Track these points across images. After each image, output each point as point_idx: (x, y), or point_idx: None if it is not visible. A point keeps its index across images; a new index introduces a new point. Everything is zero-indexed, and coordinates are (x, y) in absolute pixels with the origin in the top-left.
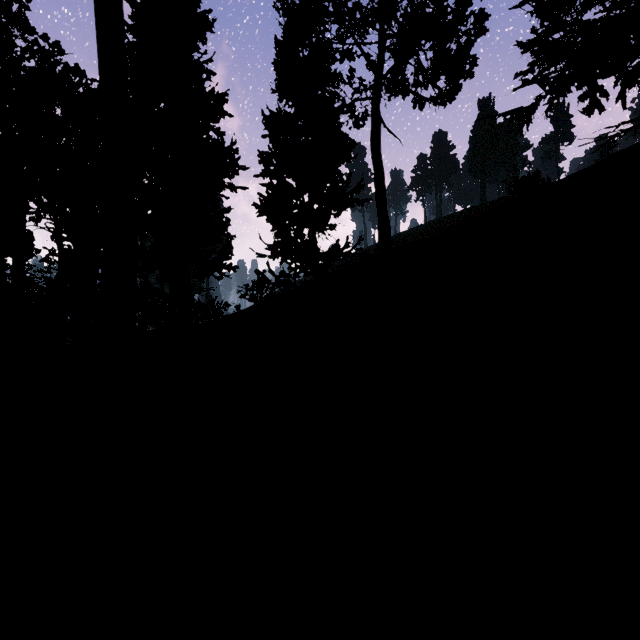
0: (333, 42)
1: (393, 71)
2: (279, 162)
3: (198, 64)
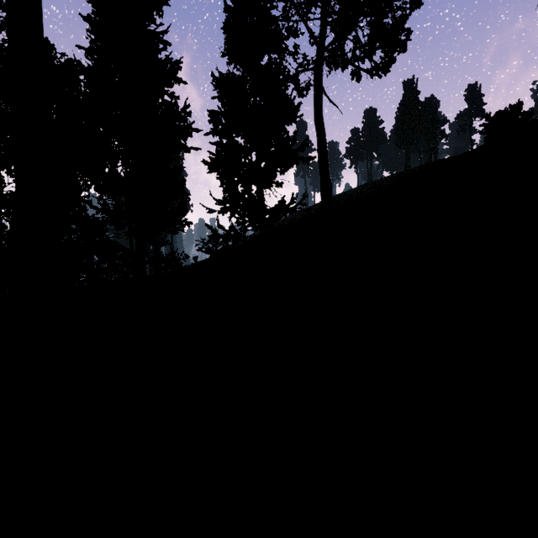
0: (279, 19)
1: (333, 47)
2: (228, 121)
3: (153, 32)
